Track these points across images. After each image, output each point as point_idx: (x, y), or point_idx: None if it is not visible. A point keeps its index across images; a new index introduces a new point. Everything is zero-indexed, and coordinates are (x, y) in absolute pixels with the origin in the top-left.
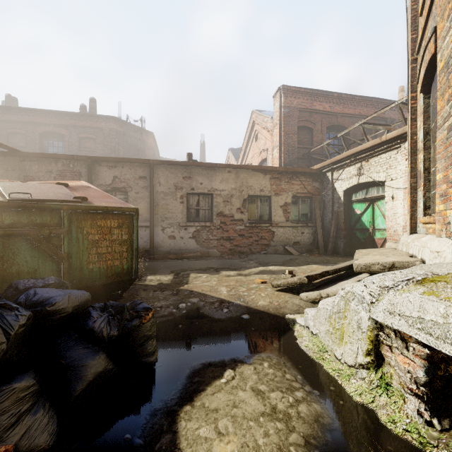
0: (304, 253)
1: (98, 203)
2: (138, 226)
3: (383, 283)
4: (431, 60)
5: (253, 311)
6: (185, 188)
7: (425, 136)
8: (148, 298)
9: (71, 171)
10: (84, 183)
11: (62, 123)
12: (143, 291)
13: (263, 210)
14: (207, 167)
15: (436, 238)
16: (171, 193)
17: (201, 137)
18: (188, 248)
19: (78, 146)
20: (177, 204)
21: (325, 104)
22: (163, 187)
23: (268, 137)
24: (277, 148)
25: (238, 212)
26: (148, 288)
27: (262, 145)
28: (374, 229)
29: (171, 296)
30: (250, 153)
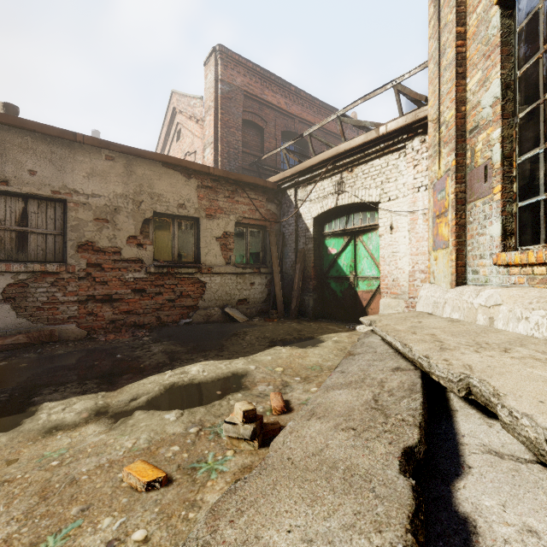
0: (255, 316)
1: None
2: None
3: None
4: None
5: None
6: None
7: (504, 92)
8: None
9: None
10: None
11: None
12: None
13: (185, 242)
14: (48, 134)
15: None
16: None
17: (93, 135)
18: None
19: None
20: None
21: (280, 97)
22: None
23: (196, 131)
24: (212, 146)
25: (131, 245)
26: None
27: (187, 145)
28: (357, 278)
29: None
30: None
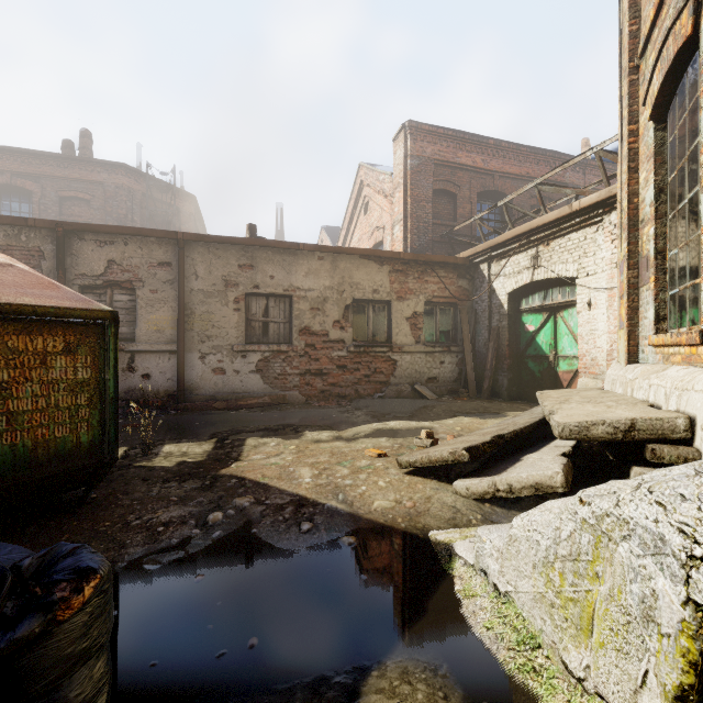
0: (445, 395)
1: (11, 298)
2: (116, 350)
3: None
4: (679, 52)
5: (363, 526)
6: (243, 285)
7: (658, 195)
8: (147, 500)
9: (23, 249)
10: None
11: (27, 170)
12: (141, 482)
13: (378, 324)
14: (282, 248)
15: None
16: (217, 294)
17: (278, 208)
18: (248, 389)
19: (58, 212)
20: (229, 312)
21: (475, 155)
22: (203, 282)
23: (384, 206)
24: (401, 224)
25: (336, 328)
26: (153, 475)
27: (375, 219)
28: (557, 357)
29: (199, 492)
30: (356, 233)
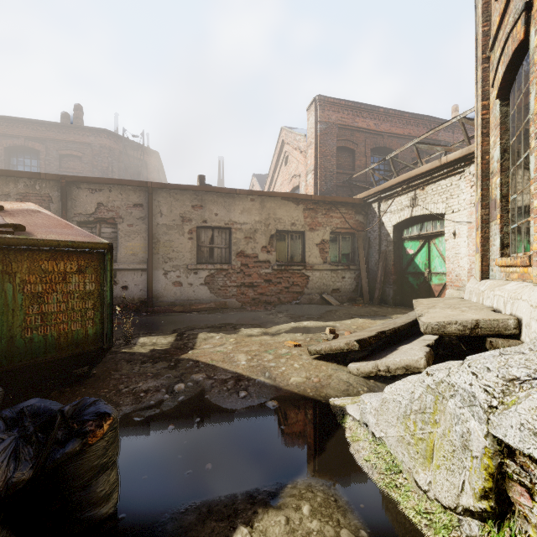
0: (346, 302)
1: (43, 235)
2: (112, 270)
3: (508, 371)
4: (516, 51)
5: (283, 394)
6: (195, 221)
7: (502, 154)
8: (131, 375)
9: (37, 195)
10: (31, 206)
11: (36, 135)
12: (126, 363)
13: (295, 249)
14: (223, 193)
15: (535, 287)
16: (176, 227)
17: (219, 160)
18: (199, 297)
19: (58, 166)
20: (185, 241)
21: (369, 120)
22: (166, 218)
23: (300, 159)
24: (312, 173)
25: (263, 252)
26: (134, 358)
27: (293, 169)
28: (430, 273)
29: (167, 370)
30: (278, 180)
